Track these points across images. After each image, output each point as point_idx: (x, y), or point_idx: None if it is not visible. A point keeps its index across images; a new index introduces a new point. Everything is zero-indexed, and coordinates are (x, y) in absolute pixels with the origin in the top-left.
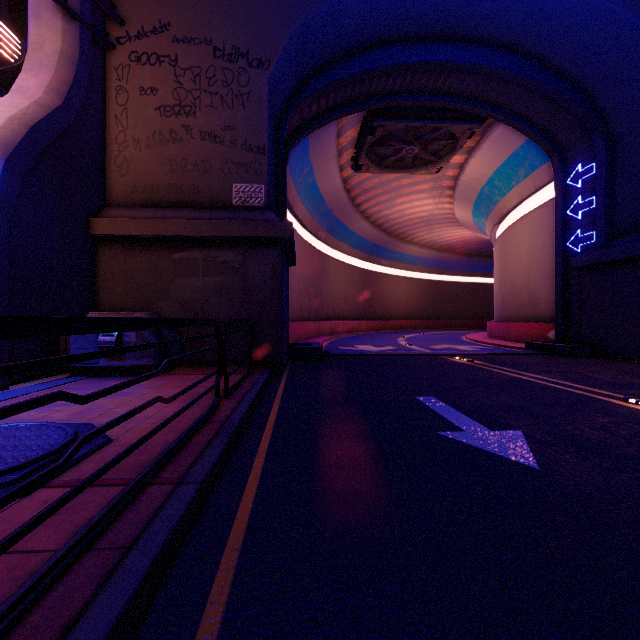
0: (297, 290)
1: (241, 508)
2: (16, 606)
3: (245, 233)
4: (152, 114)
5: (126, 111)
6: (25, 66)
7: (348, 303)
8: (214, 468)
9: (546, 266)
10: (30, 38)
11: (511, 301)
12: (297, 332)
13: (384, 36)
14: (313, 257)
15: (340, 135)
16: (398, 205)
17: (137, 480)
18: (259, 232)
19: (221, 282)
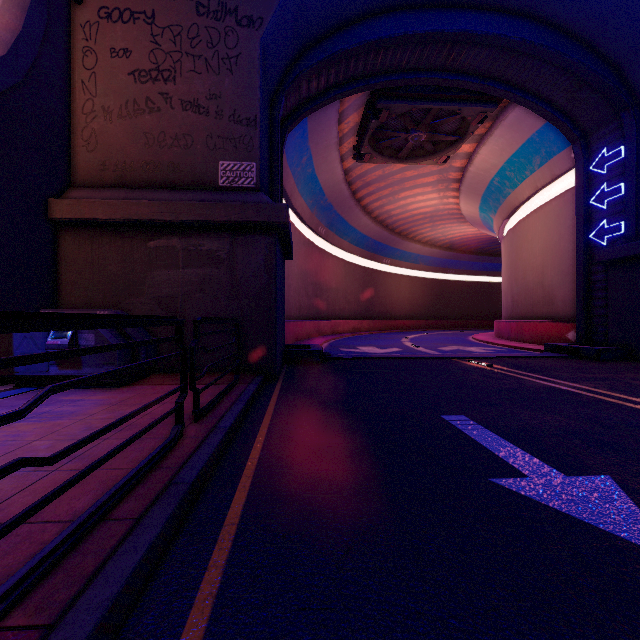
0: (295, 288)
1: None
2: None
3: (232, 217)
4: (125, 80)
5: (94, 76)
6: None
7: (349, 302)
8: (131, 583)
9: (564, 261)
10: None
11: (523, 299)
12: (295, 332)
13: (392, 1)
14: (312, 254)
15: (341, 120)
16: (401, 200)
17: None
18: (249, 216)
19: (204, 275)
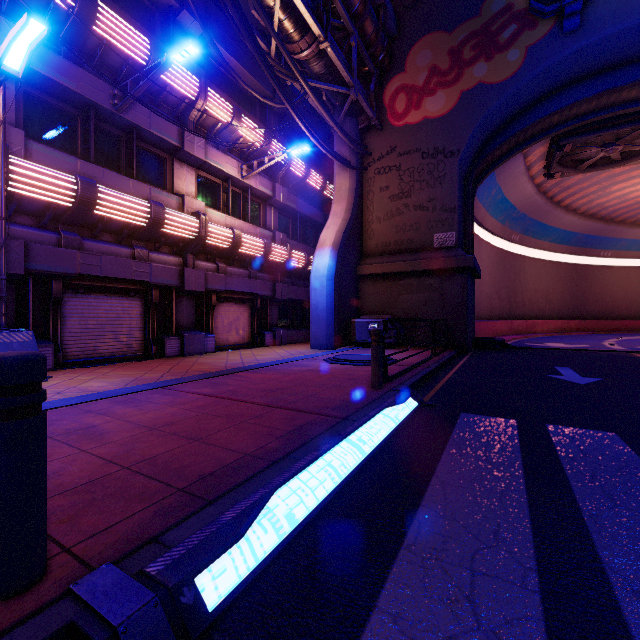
0: (487, 293)
1: (446, 376)
2: (406, 370)
3: (442, 266)
4: (386, 201)
5: (372, 203)
6: (335, 200)
7: (550, 302)
8: (436, 368)
9: None
10: (336, 185)
11: None
12: (486, 330)
13: (561, 85)
14: (505, 260)
15: (527, 155)
16: (615, 192)
17: (416, 364)
18: (451, 264)
19: (427, 296)
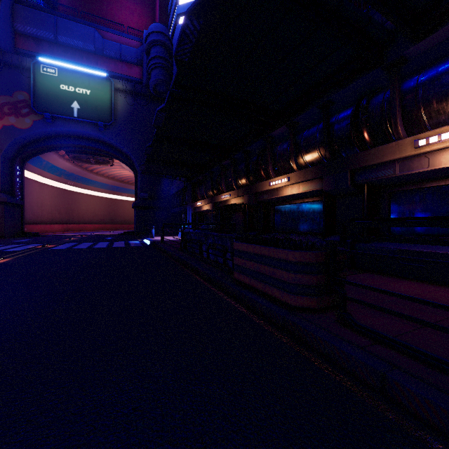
0: (49, 210)
1: None
2: None
3: None
4: None
5: None
6: None
7: (96, 215)
8: None
9: None
10: None
11: None
12: (44, 229)
13: (55, 136)
14: (65, 194)
15: (59, 152)
16: (115, 171)
17: None
18: None
19: None
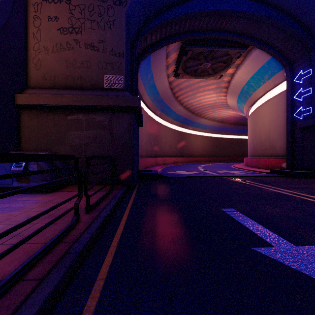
0: (145, 141)
1: None
2: None
3: (111, 103)
4: (55, 32)
5: (39, 30)
6: None
7: (171, 148)
8: None
9: (280, 128)
10: None
11: (259, 147)
12: (144, 163)
13: None
14: (153, 124)
15: (168, 56)
16: (197, 97)
17: None
18: (119, 103)
19: (96, 134)
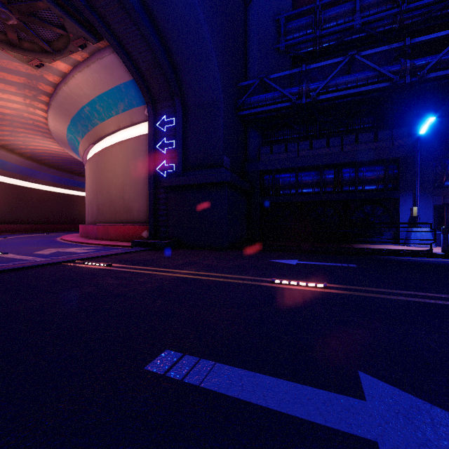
0: None
1: None
2: None
3: None
4: None
5: None
6: None
7: None
8: None
9: (139, 183)
10: None
11: (108, 208)
12: None
13: None
14: None
15: None
16: None
17: None
18: None
19: None
